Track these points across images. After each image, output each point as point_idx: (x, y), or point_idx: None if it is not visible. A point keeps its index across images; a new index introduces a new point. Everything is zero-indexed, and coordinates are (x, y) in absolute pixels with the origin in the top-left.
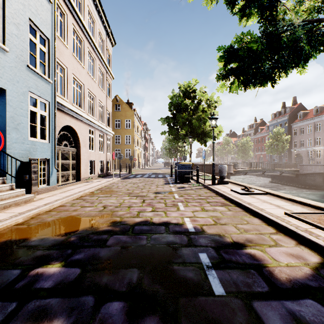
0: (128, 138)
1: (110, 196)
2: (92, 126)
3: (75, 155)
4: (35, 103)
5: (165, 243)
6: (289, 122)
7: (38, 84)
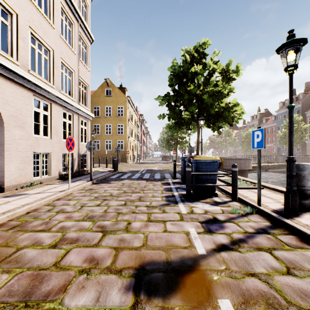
0: (120, 127)
1: None
2: (43, 95)
3: None
4: None
5: None
6: (302, 110)
7: None
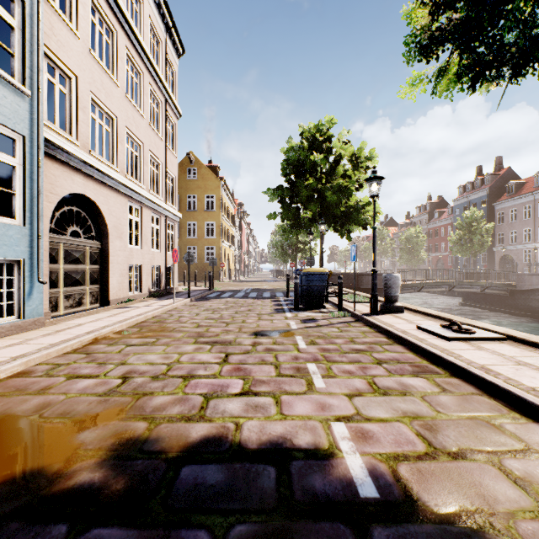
0: (210, 227)
1: (154, 343)
2: (136, 199)
3: (97, 254)
4: None
5: None
6: (490, 200)
7: None
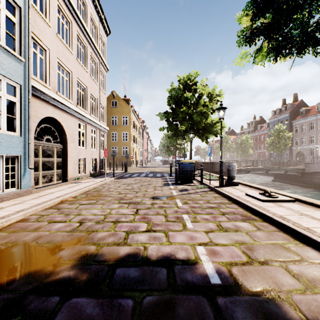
0: (125, 135)
1: (95, 203)
2: (83, 120)
3: (60, 152)
4: None
5: None
6: (290, 119)
7: (3, 60)
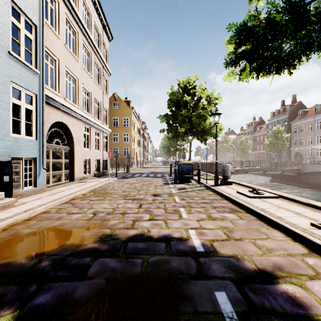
0: (126, 136)
1: (103, 199)
2: (88, 123)
3: (68, 153)
4: (19, 95)
5: (167, 272)
6: (289, 120)
7: (23, 74)
